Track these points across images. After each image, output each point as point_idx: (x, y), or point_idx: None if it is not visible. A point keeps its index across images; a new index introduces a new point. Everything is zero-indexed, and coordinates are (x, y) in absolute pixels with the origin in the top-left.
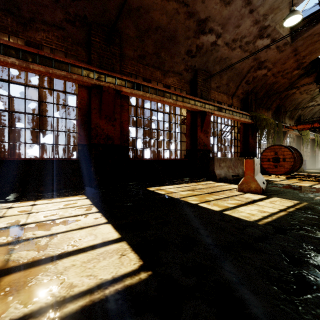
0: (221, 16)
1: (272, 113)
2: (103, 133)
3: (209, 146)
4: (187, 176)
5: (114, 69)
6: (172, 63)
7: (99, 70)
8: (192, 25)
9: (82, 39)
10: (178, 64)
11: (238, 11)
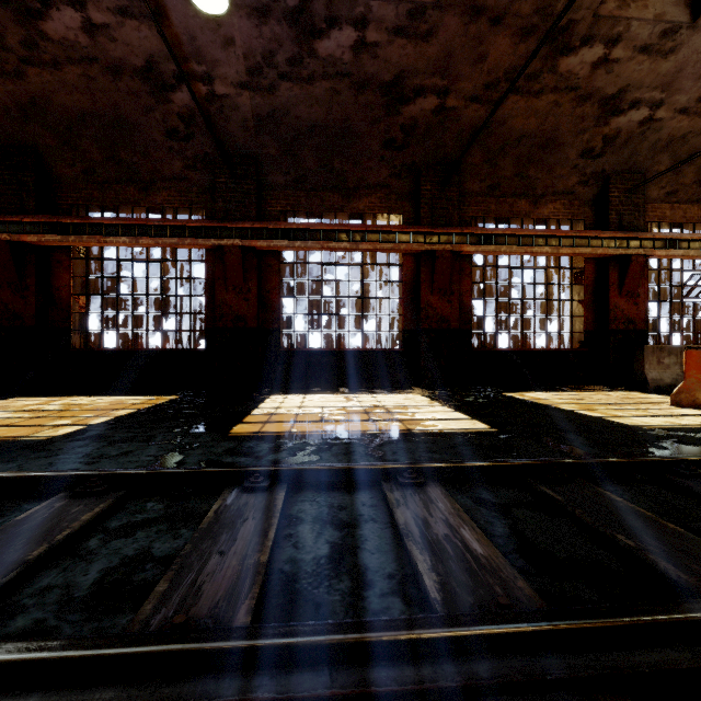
0: (657, 75)
1: None
2: (435, 314)
3: (641, 322)
4: (586, 381)
5: (451, 220)
6: (551, 180)
7: (431, 231)
8: (590, 111)
9: (408, 191)
10: (564, 177)
11: (700, 52)
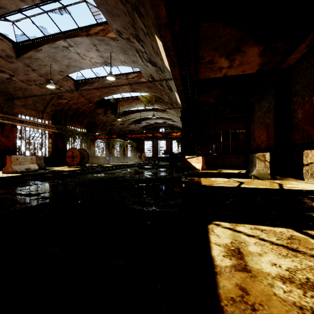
0: (9, 67)
1: (85, 126)
2: None
3: (12, 147)
4: None
5: None
6: None
7: None
8: None
9: None
10: None
11: (22, 67)
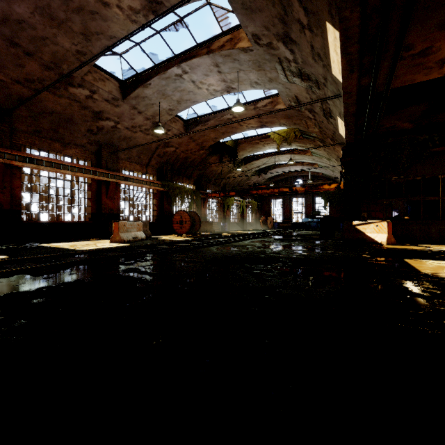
0: (115, 112)
1: (194, 181)
2: None
3: (116, 210)
4: (92, 237)
5: (4, 144)
6: (73, 138)
7: None
8: (89, 114)
9: None
10: (80, 138)
11: (128, 111)
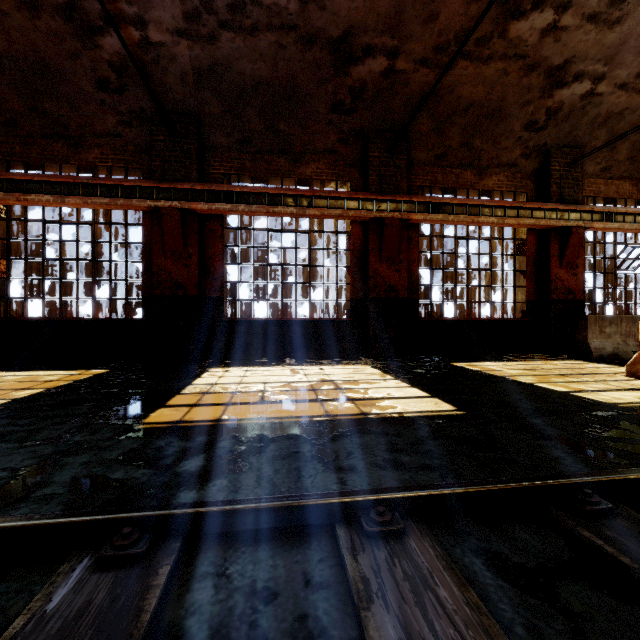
0: (602, 47)
1: None
2: (383, 283)
3: (579, 292)
4: (527, 350)
5: (399, 188)
6: (496, 152)
7: (380, 198)
8: (536, 81)
9: (356, 157)
10: (508, 149)
11: None
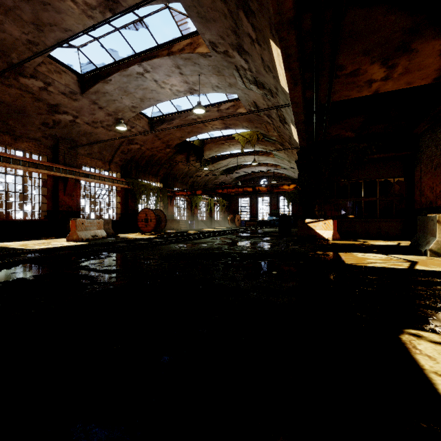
0: (73, 106)
1: (161, 179)
2: None
3: (75, 208)
4: (48, 235)
5: None
6: (26, 131)
7: None
8: (43, 106)
9: None
10: (34, 132)
11: (88, 105)
